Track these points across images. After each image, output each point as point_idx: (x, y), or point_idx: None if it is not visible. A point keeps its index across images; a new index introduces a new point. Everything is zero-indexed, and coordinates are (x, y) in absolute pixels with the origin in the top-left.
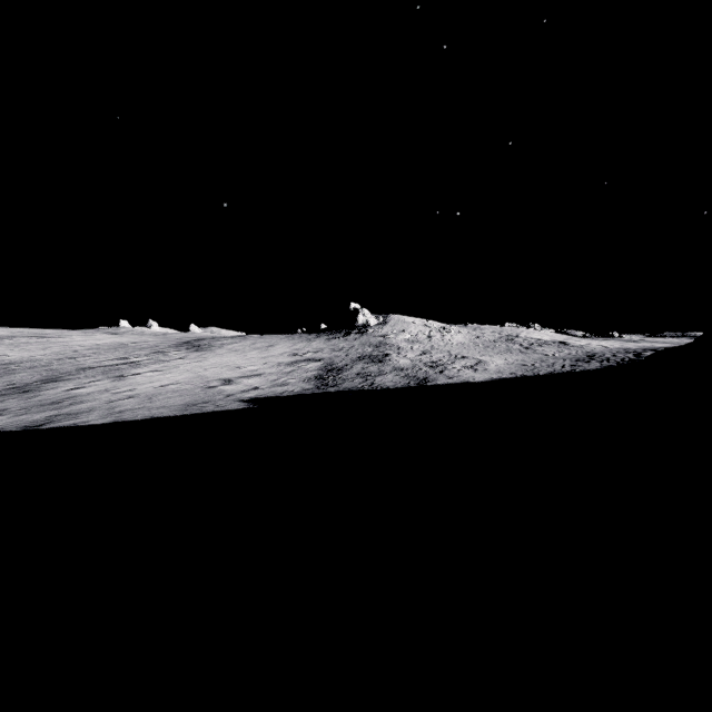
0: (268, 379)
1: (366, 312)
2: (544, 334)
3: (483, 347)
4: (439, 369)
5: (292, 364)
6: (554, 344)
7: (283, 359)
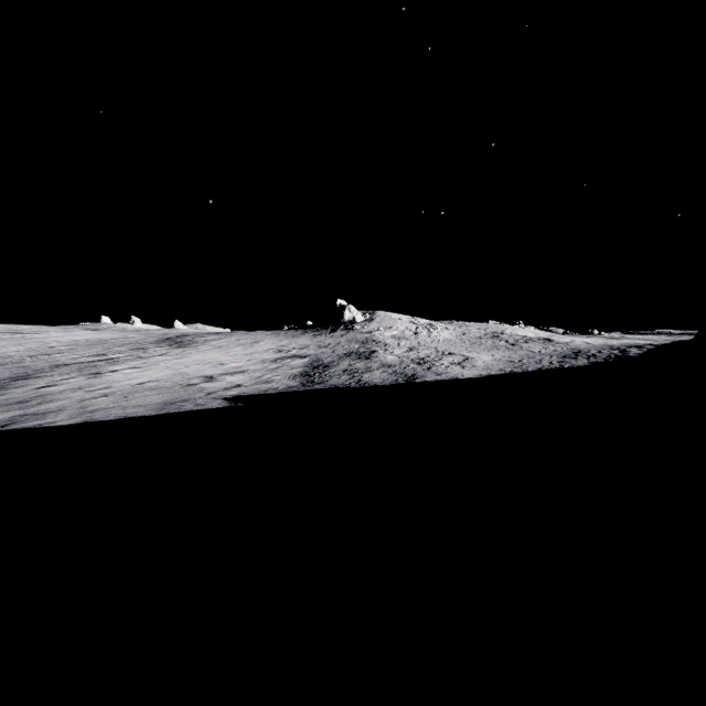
0: (252, 376)
1: (353, 308)
2: (528, 331)
3: (469, 344)
4: (427, 366)
5: (277, 360)
6: (539, 341)
7: (268, 356)
